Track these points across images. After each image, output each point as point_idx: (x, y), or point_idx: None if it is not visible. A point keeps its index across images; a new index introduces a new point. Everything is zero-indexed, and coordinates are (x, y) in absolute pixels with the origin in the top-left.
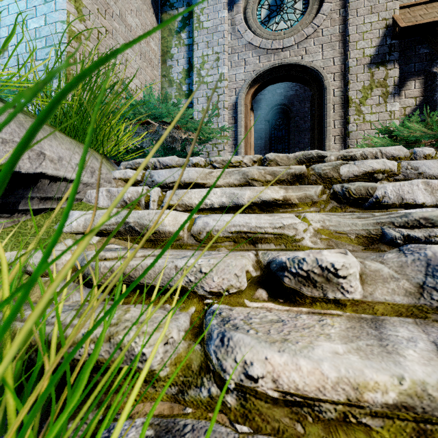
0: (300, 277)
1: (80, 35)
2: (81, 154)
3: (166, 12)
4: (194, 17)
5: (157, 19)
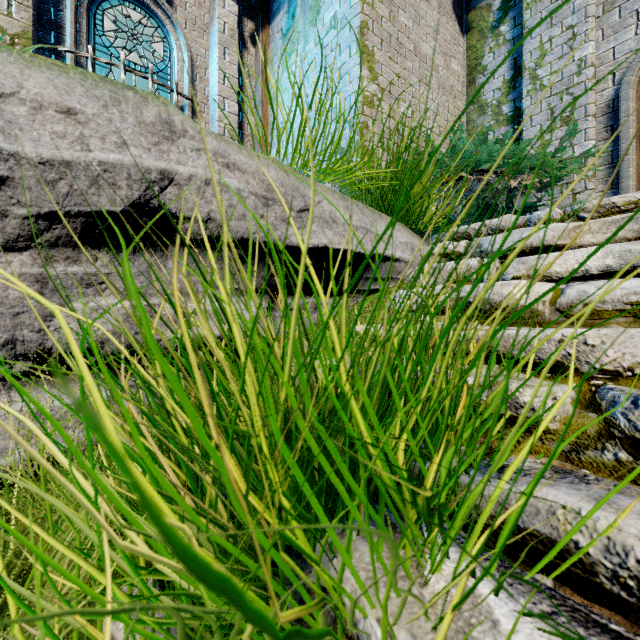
0: None
1: (372, 98)
2: (401, 231)
3: (475, 8)
4: None
5: (461, 25)
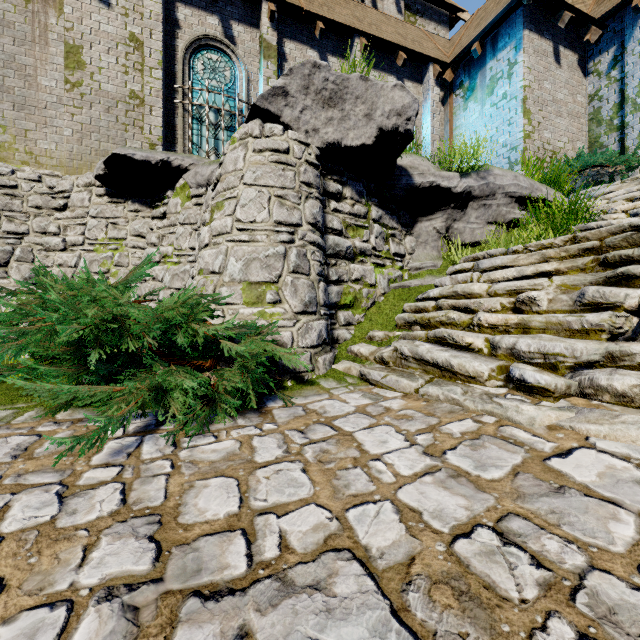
0: (638, 200)
1: (529, 134)
2: (558, 194)
3: (594, 60)
4: (628, 52)
5: (583, 72)
